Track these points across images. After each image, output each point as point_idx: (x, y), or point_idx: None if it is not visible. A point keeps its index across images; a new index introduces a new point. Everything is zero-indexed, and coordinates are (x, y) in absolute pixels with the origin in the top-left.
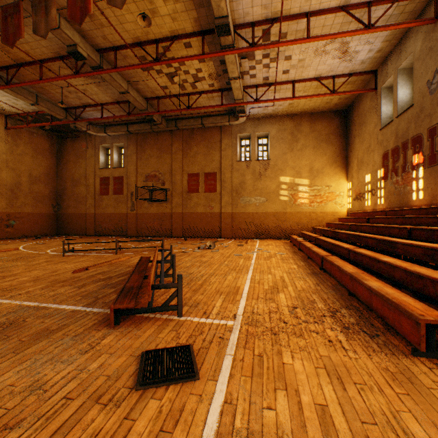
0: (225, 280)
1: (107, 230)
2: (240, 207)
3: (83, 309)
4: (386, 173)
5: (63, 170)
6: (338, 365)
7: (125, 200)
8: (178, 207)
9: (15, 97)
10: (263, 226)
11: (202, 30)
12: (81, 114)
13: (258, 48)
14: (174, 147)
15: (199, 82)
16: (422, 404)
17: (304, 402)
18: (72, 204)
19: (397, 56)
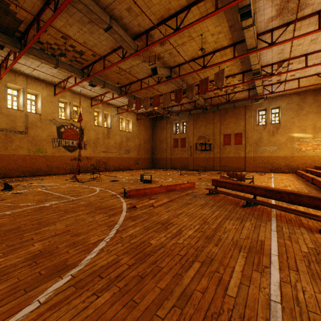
0: (262, 184)
1: (177, 166)
2: (258, 153)
3: None
4: None
5: (155, 136)
6: None
7: (186, 150)
8: (217, 153)
9: None
10: (275, 165)
11: (242, 71)
12: (169, 109)
13: (274, 76)
14: (215, 120)
15: (236, 88)
16: None
17: None
18: (159, 153)
19: None
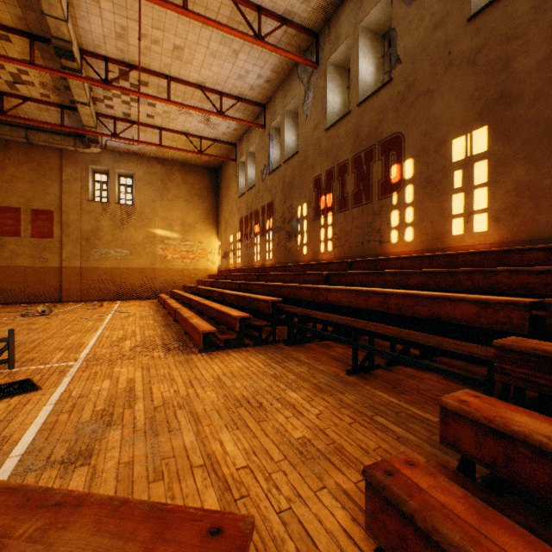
0: (67, 340)
1: None
2: (94, 261)
3: None
4: (242, 236)
5: None
6: (152, 365)
7: None
8: None
9: None
10: (127, 284)
11: (31, 32)
12: None
13: (114, 88)
14: None
15: (24, 85)
16: (187, 367)
17: (121, 380)
18: None
19: (248, 140)
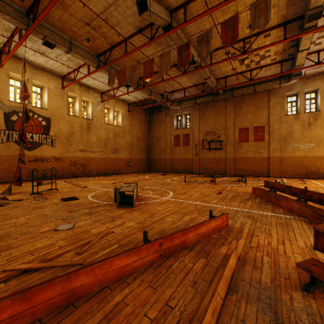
0: None
1: (178, 169)
2: (288, 152)
3: (278, 215)
4: None
5: (151, 132)
6: None
7: (190, 149)
8: (231, 153)
9: (138, 93)
10: (313, 168)
11: (284, 21)
12: (168, 97)
13: None
14: (228, 110)
15: (263, 59)
16: None
17: None
18: (157, 153)
19: None
